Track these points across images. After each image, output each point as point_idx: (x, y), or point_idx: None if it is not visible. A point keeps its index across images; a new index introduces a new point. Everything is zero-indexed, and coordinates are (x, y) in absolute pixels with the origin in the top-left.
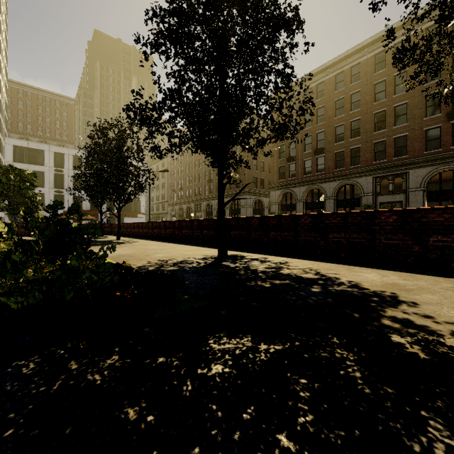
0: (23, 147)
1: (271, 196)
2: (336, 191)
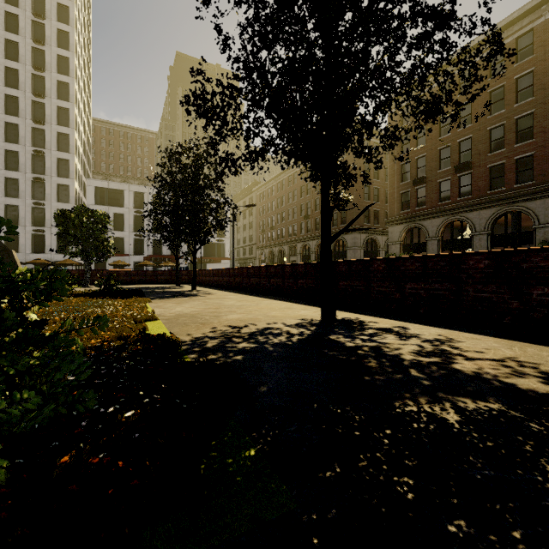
0: (103, 188)
1: (389, 234)
2: (491, 223)
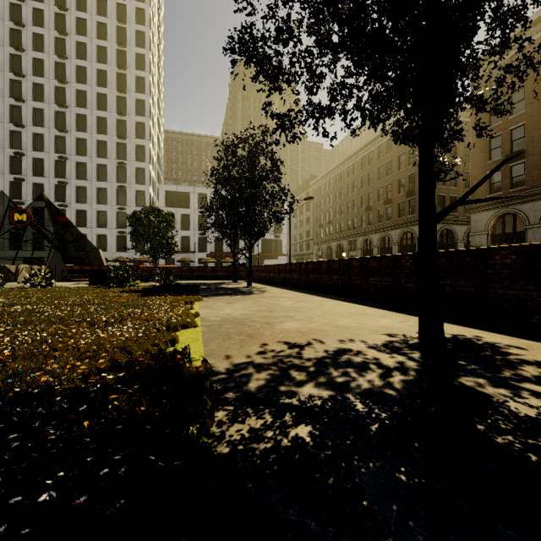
0: (172, 192)
1: (472, 222)
2: None
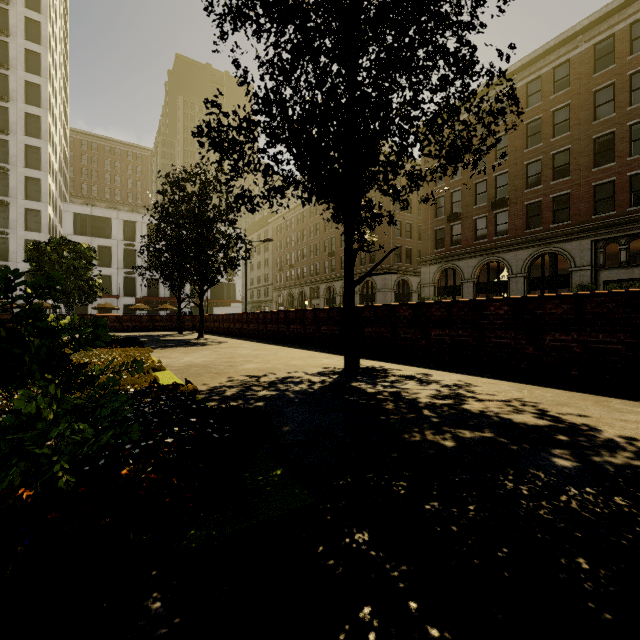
0: (85, 215)
1: (422, 275)
2: (528, 265)
